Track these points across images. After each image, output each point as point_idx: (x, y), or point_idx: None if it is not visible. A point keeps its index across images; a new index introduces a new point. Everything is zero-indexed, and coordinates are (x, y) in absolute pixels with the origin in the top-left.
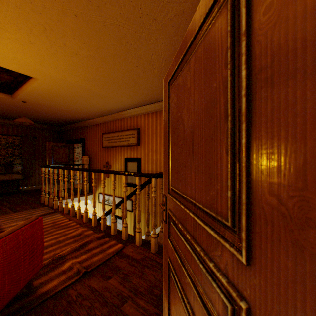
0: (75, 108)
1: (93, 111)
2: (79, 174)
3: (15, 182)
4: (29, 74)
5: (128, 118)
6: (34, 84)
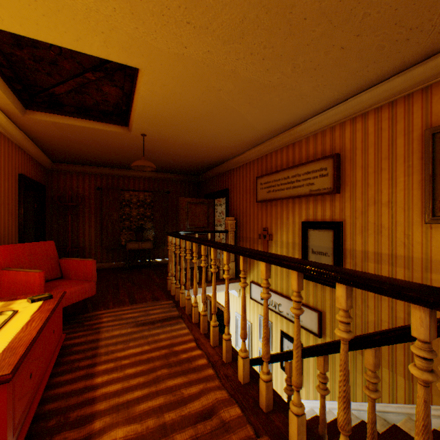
0: (212, 136)
1: (240, 137)
2: (213, 254)
3: (146, 253)
4: (126, 59)
5: (309, 138)
6: (142, 89)
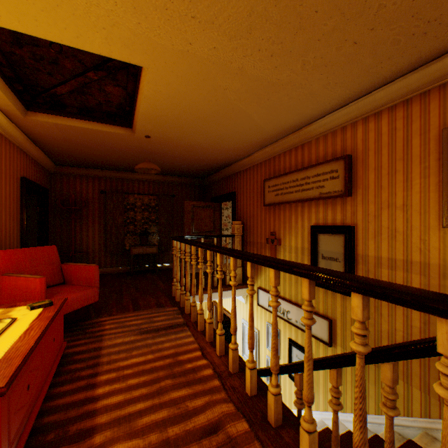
0: (218, 137)
1: (247, 139)
2: (219, 260)
3: (151, 257)
4: (129, 57)
5: (319, 139)
6: (146, 88)
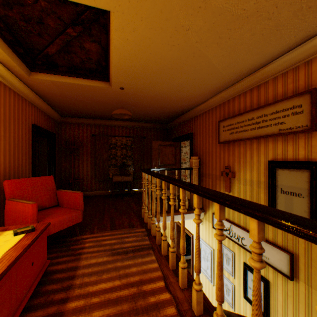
0: (179, 85)
1: (204, 85)
2: (182, 195)
3: (127, 184)
4: None
5: (277, 78)
6: (115, 37)
